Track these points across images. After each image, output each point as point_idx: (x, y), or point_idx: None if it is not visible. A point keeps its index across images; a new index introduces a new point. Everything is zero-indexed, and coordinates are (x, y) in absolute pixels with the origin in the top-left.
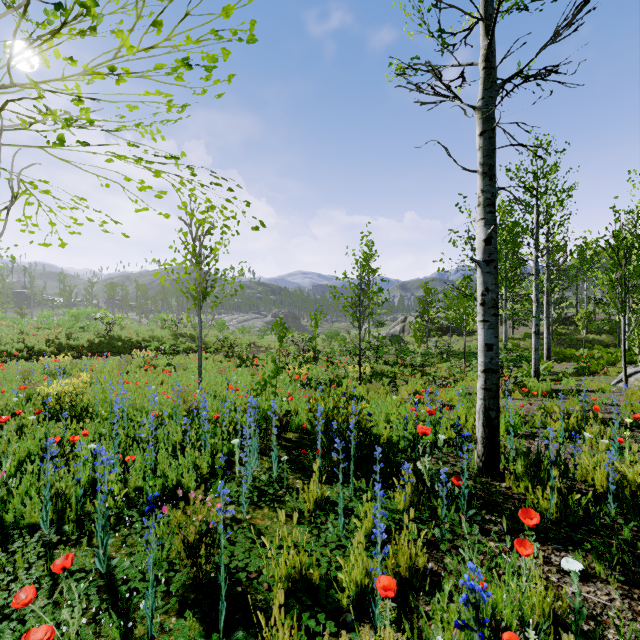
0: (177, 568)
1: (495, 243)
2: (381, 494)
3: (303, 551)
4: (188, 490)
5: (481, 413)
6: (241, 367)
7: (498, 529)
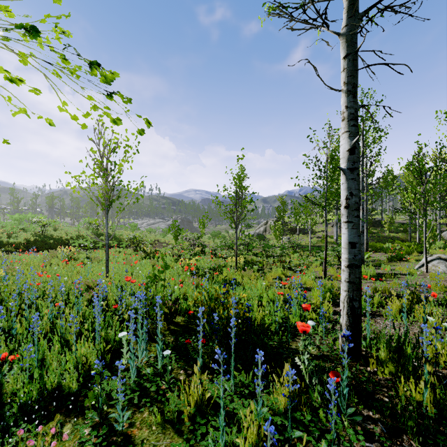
0: None
1: (358, 153)
2: (271, 431)
3: None
4: (69, 391)
5: (345, 303)
6: (146, 259)
7: (380, 430)
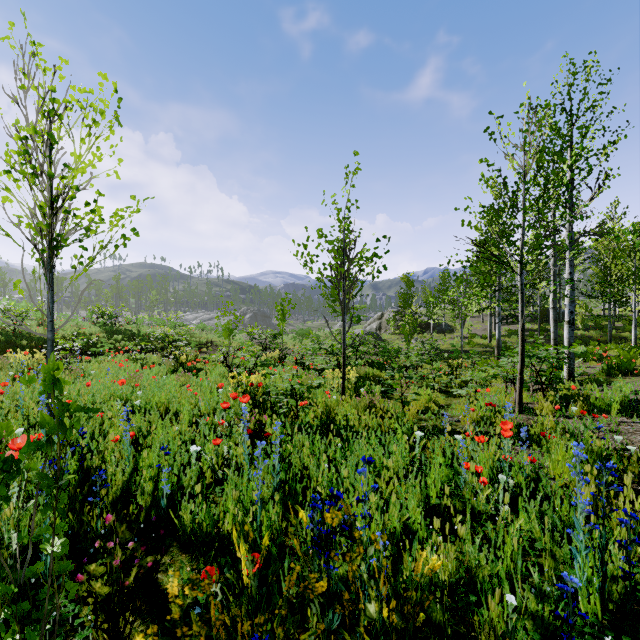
0: None
1: None
2: None
3: None
4: None
5: None
6: (177, 372)
7: None
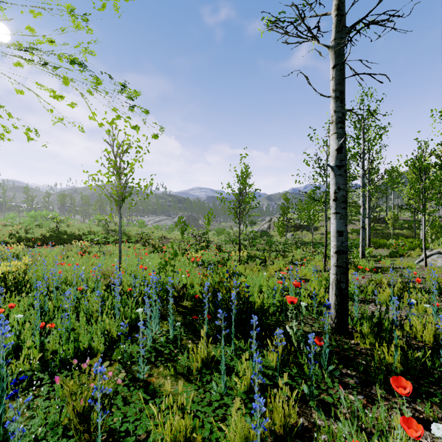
0: (70, 433)
1: (345, 152)
2: (259, 361)
3: (187, 416)
4: (97, 352)
5: (334, 285)
6: (154, 253)
7: (354, 382)
